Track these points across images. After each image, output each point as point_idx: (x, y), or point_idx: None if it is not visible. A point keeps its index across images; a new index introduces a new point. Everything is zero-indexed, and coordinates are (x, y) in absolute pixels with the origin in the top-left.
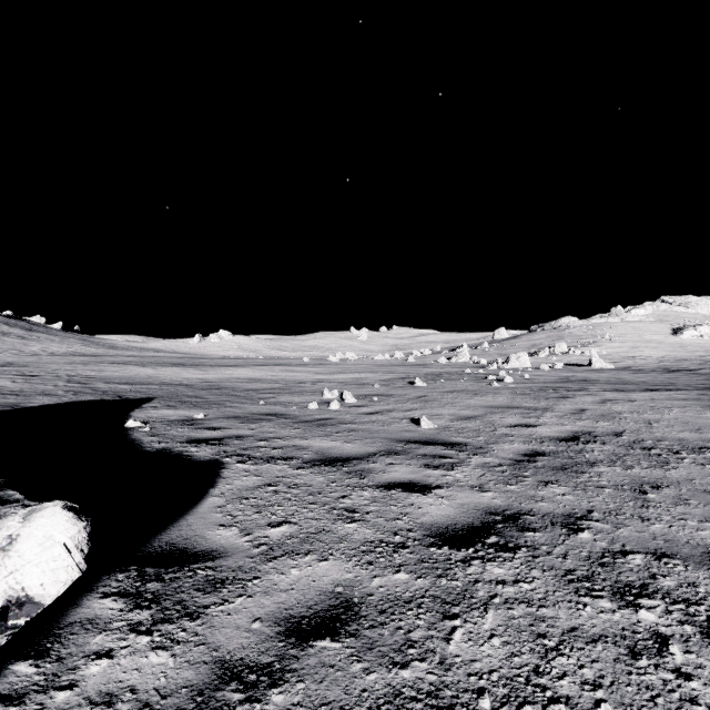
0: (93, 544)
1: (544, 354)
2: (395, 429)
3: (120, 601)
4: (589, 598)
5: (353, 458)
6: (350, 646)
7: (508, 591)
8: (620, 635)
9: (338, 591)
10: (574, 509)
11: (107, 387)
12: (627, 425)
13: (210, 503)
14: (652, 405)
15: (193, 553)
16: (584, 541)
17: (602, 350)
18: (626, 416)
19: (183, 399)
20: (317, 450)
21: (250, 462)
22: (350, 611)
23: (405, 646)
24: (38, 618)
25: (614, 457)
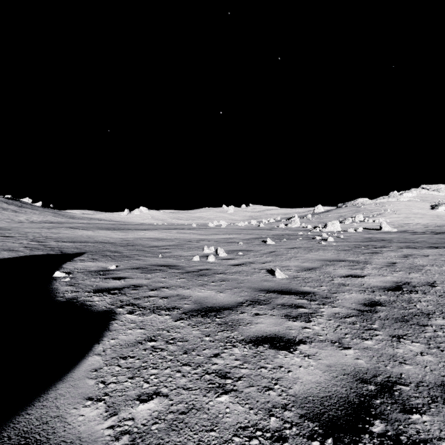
0: None
1: (348, 222)
2: (256, 279)
3: None
4: None
5: (224, 308)
6: None
7: None
8: None
9: None
10: (443, 376)
11: (56, 245)
12: (434, 276)
13: (88, 364)
14: (444, 259)
15: None
16: None
17: (386, 219)
18: (429, 268)
19: (105, 254)
20: (196, 300)
21: (138, 312)
22: None
23: None
24: None
25: (442, 308)
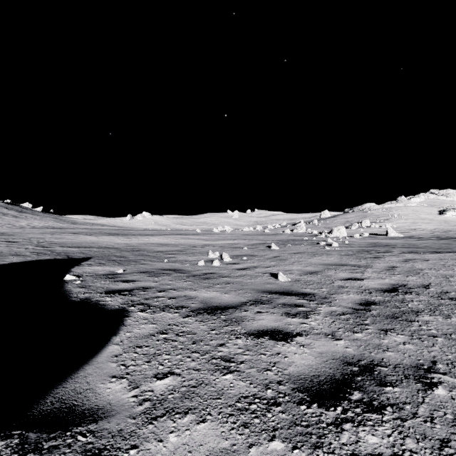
0: None
1: (354, 227)
2: (260, 282)
3: None
4: None
5: (229, 307)
6: None
7: None
8: None
9: None
10: (419, 360)
11: (61, 250)
12: (430, 279)
13: (109, 351)
14: (443, 263)
15: (80, 411)
16: (443, 400)
17: (393, 224)
18: (427, 272)
19: (111, 258)
20: (202, 300)
21: (149, 310)
22: None
23: None
24: None
25: (431, 307)
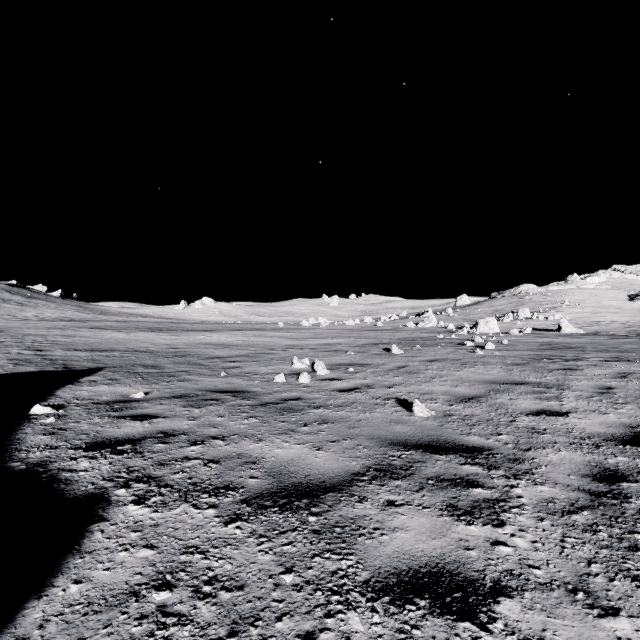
0: None
1: (508, 319)
2: (381, 419)
3: None
4: None
5: (326, 488)
6: None
7: None
8: None
9: None
10: None
11: (62, 355)
12: None
13: None
14: None
15: None
16: None
17: (565, 315)
18: None
19: (135, 370)
20: (272, 467)
21: (155, 498)
22: None
23: None
24: None
25: None
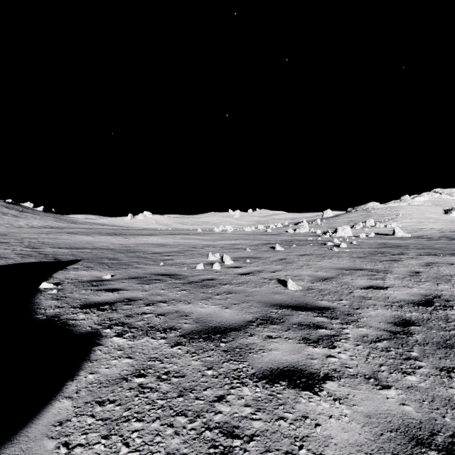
0: None
1: (359, 227)
2: (266, 291)
3: None
4: None
5: (231, 329)
6: None
7: None
8: None
9: None
10: None
11: (51, 251)
12: None
13: (53, 413)
14: None
15: None
16: None
17: (398, 224)
18: None
19: (102, 261)
20: (197, 318)
21: (128, 334)
22: None
23: None
24: None
25: None
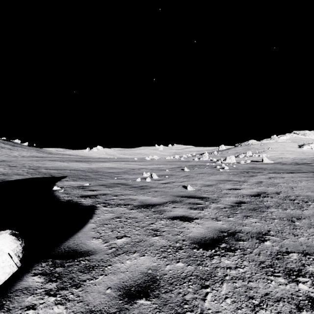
0: (25, 252)
1: (241, 156)
2: (176, 191)
3: (42, 278)
4: (273, 277)
5: (156, 204)
6: (155, 303)
7: (233, 273)
8: (291, 297)
9: (149, 272)
10: (261, 230)
11: (46, 171)
12: (282, 189)
13: (89, 226)
14: (292, 179)
15: (79, 252)
16: (267, 246)
17: (267, 154)
18: (281, 185)
19: (80, 177)
20: (140, 201)
21: (109, 206)
22: (155, 283)
23: (182, 303)
24: (0, 287)
25: (277, 204)
